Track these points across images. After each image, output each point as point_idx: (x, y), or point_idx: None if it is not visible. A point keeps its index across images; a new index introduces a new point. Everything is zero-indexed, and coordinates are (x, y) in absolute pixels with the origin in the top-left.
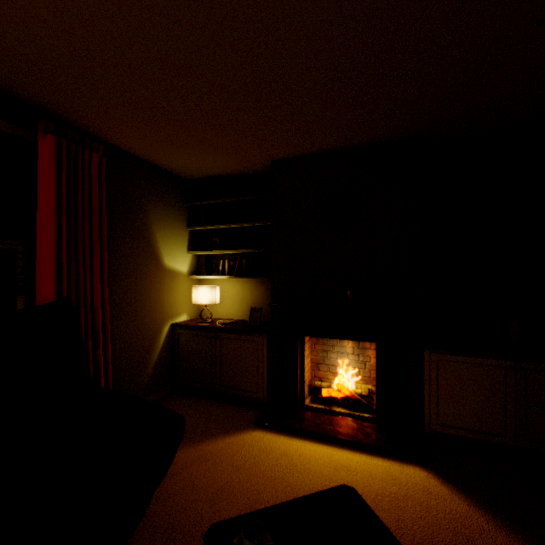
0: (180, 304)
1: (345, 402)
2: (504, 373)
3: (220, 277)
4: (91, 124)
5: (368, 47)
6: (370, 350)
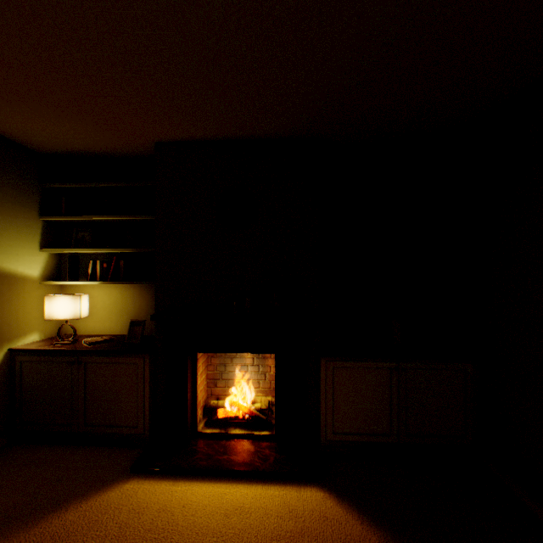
0: (26, 320)
1: (243, 421)
2: (389, 374)
3: (88, 282)
4: None
5: (258, 3)
6: (270, 359)
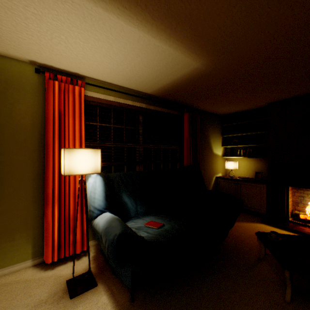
0: (218, 168)
1: None
2: None
3: (237, 157)
4: (195, 105)
5: None
6: None
